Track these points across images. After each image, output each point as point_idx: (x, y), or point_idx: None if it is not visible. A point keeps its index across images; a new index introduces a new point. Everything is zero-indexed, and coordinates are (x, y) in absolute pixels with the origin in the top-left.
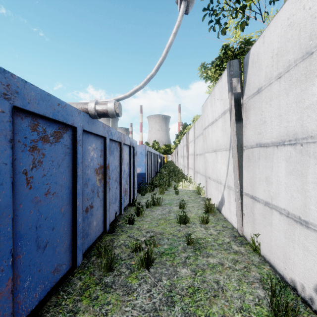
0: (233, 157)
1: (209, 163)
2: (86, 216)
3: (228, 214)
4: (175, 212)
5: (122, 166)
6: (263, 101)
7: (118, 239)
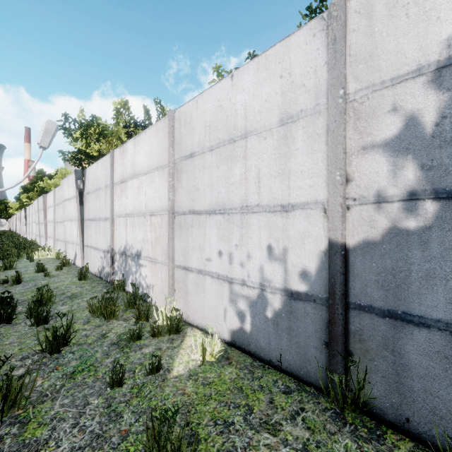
0: (79, 225)
1: (67, 230)
2: None
3: (78, 262)
4: (32, 270)
5: None
6: (90, 199)
7: None
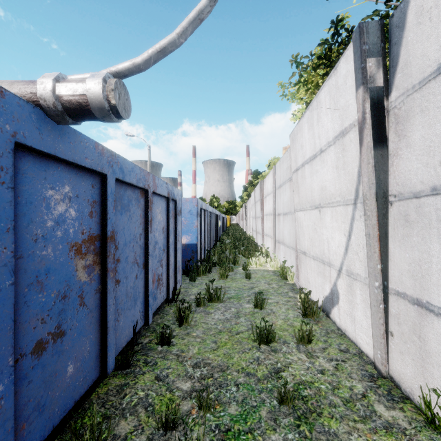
0: (365, 218)
1: (304, 228)
2: (37, 364)
3: (346, 323)
4: (247, 315)
5: (150, 235)
6: None
7: (135, 387)
